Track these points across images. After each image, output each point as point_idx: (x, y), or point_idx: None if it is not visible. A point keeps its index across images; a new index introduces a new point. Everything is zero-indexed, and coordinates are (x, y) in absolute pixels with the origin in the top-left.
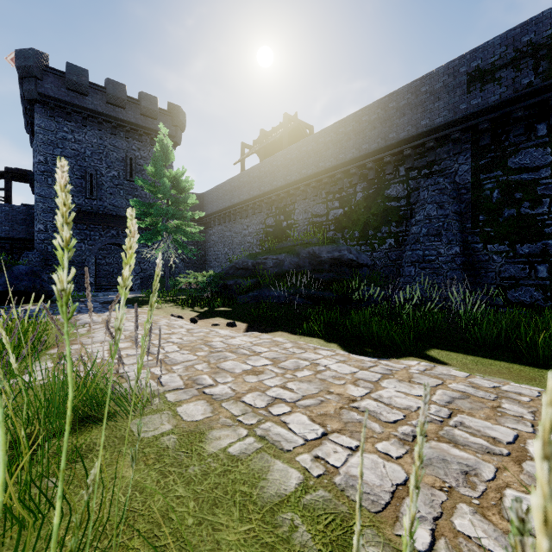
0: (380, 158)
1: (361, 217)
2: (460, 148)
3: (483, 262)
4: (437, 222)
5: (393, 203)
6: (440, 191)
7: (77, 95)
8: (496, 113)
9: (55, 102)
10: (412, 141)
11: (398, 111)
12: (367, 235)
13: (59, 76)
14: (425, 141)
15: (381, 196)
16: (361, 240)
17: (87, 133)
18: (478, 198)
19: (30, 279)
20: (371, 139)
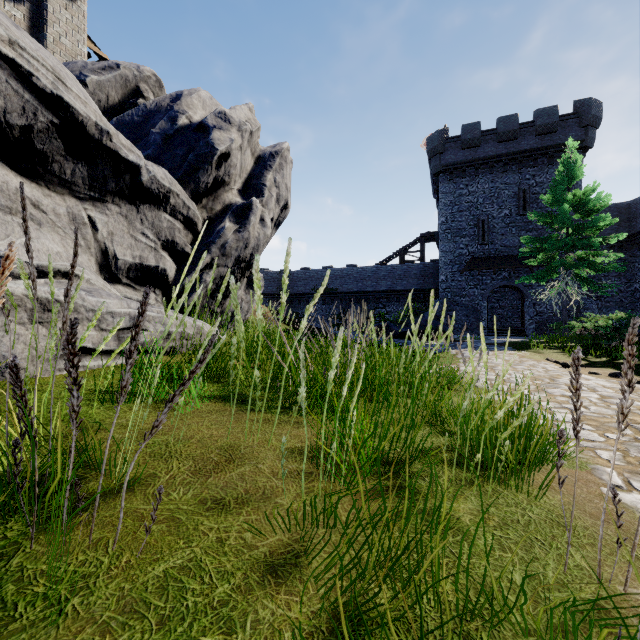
0: None
1: None
2: None
3: None
4: None
5: None
6: None
7: (470, 150)
8: None
9: (453, 166)
10: None
11: None
12: None
13: (455, 142)
14: None
15: None
16: None
17: (479, 182)
18: None
19: (434, 322)
20: None
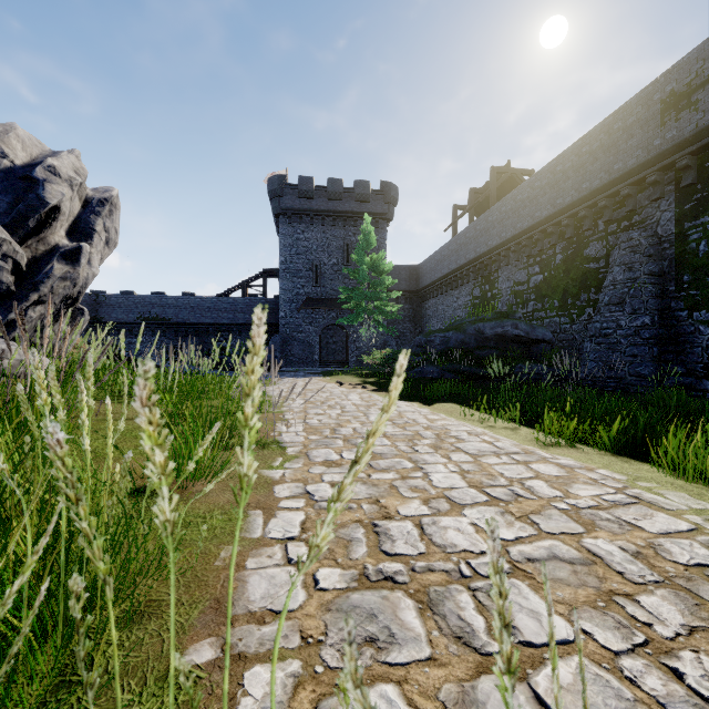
0: (575, 213)
1: (560, 283)
2: (659, 193)
3: (688, 335)
4: (622, 287)
5: (592, 265)
6: (631, 250)
7: (306, 200)
8: (693, 146)
9: (291, 211)
10: (606, 189)
11: (591, 156)
12: (566, 305)
13: (294, 189)
14: (619, 189)
15: (580, 257)
16: (560, 310)
17: (313, 230)
18: (682, 253)
19: (268, 355)
20: (565, 192)
